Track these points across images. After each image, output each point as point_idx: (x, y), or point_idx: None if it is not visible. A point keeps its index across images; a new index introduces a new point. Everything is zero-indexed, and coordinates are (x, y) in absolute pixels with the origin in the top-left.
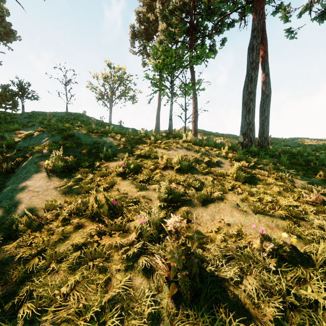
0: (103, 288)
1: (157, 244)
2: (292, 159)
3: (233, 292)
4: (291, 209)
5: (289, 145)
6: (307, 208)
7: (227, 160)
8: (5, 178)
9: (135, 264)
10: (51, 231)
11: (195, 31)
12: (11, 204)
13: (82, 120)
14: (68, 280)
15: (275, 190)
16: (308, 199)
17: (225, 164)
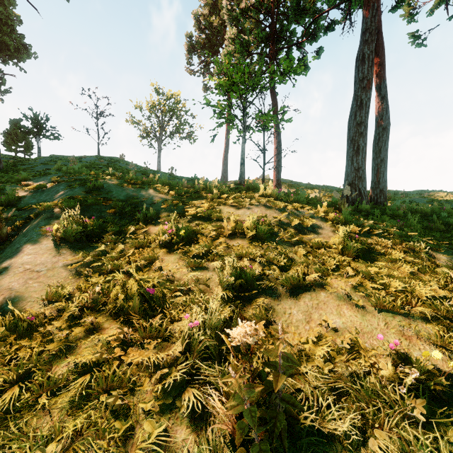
0: (120, 447)
1: (215, 366)
2: (424, 221)
3: None
4: (438, 303)
5: (415, 201)
6: None
7: (328, 223)
8: None
9: (177, 401)
10: (49, 337)
11: (278, 39)
12: None
13: (119, 167)
14: (64, 428)
15: (406, 270)
16: None
17: (324, 229)
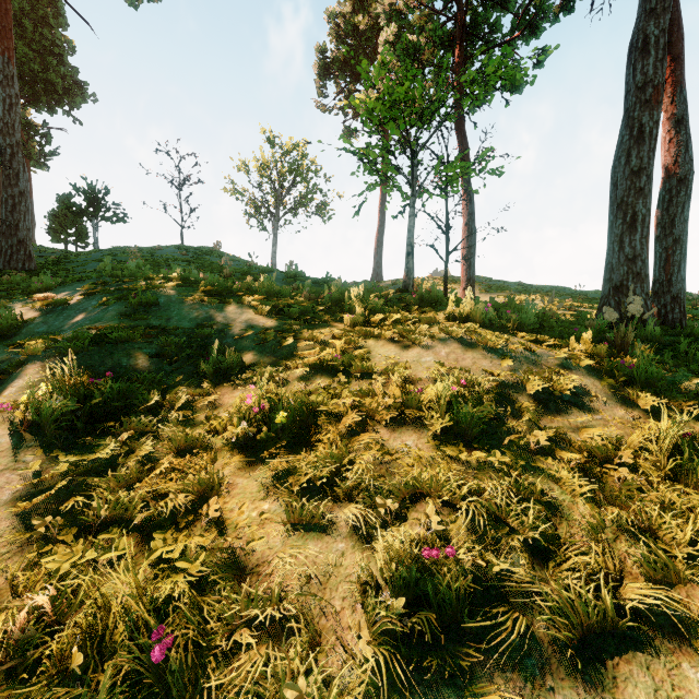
0: None
1: None
2: None
3: None
4: None
5: None
6: None
7: (604, 382)
8: None
9: None
10: None
11: (469, 39)
12: None
13: (208, 262)
14: None
15: None
16: None
17: (600, 397)
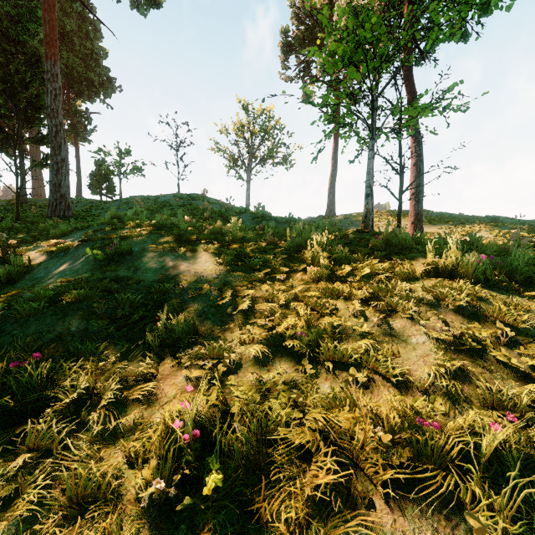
0: None
1: None
2: None
3: None
4: None
5: None
6: None
7: None
8: None
9: None
10: None
11: None
12: None
13: (195, 206)
14: None
15: None
16: None
17: None
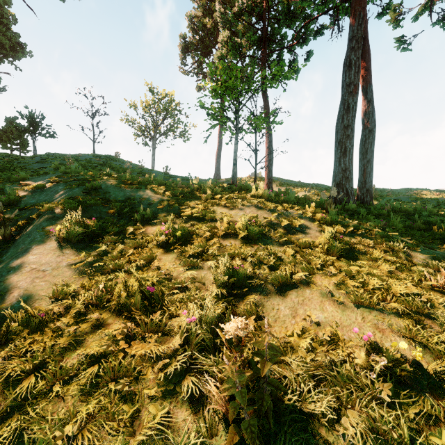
0: (129, 427)
1: (210, 356)
2: (406, 220)
3: (326, 439)
4: (410, 300)
5: (400, 199)
6: (433, 297)
7: (315, 223)
8: (2, 249)
9: (177, 387)
10: (58, 332)
11: (270, 41)
12: (5, 290)
13: (114, 165)
14: (77, 412)
15: (385, 269)
16: (434, 284)
17: (311, 229)
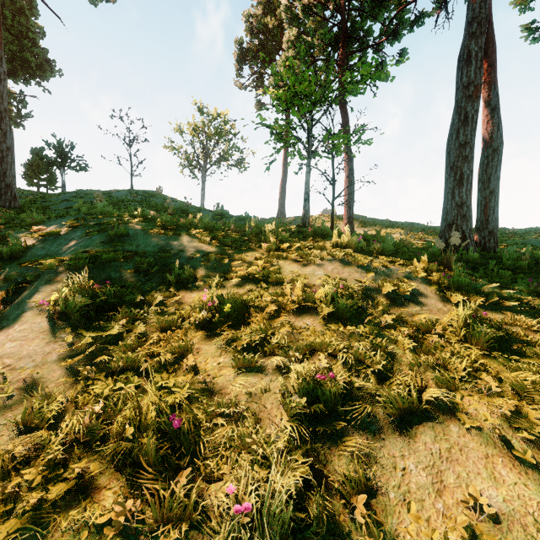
0: None
1: None
2: None
3: None
4: None
5: (530, 243)
6: None
7: (432, 287)
8: None
9: None
10: (9, 506)
11: (350, 40)
12: None
13: (154, 203)
14: None
15: None
16: None
17: (428, 296)
